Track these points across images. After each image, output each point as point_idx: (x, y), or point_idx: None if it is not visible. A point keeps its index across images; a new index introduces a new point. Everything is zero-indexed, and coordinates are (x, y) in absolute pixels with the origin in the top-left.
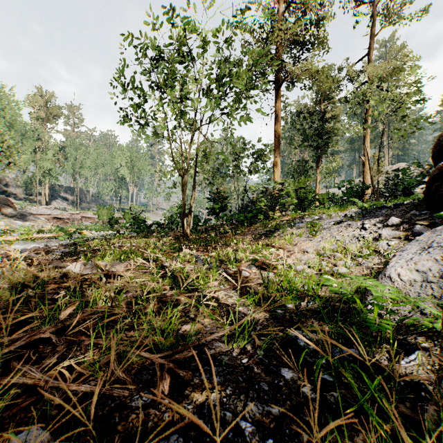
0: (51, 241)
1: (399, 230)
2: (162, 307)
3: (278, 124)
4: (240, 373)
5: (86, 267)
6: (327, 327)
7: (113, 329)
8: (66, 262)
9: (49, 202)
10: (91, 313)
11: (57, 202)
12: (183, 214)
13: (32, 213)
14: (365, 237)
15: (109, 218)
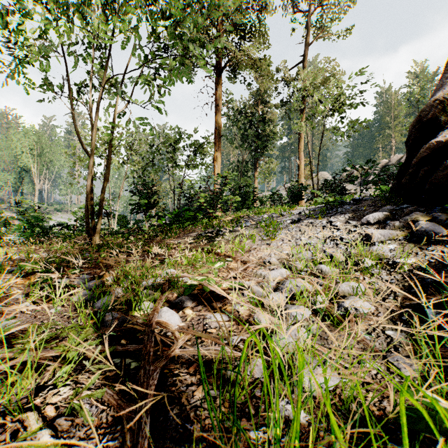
0: None
1: (387, 228)
2: None
3: (219, 115)
4: None
5: None
6: None
7: None
8: None
9: None
10: None
11: None
12: (86, 209)
13: None
14: (344, 238)
15: None
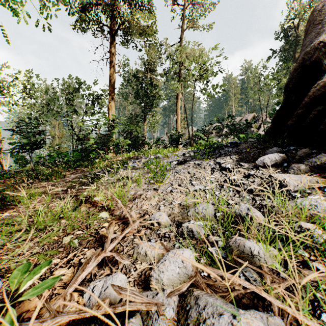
0: None
1: (291, 172)
2: None
3: (113, 70)
4: None
5: None
6: None
7: None
8: None
9: None
10: None
11: None
12: None
13: None
14: (245, 184)
15: None
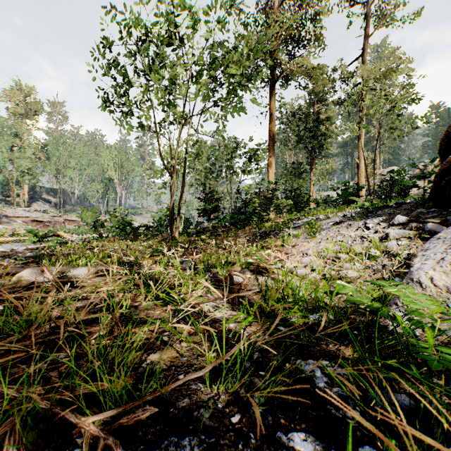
0: (22, 244)
1: (406, 229)
2: (121, 329)
3: (272, 123)
4: (228, 447)
5: (43, 273)
6: (347, 351)
7: (44, 363)
8: (24, 268)
9: (29, 204)
10: (17, 339)
11: (38, 204)
12: (170, 214)
13: (8, 215)
14: (369, 237)
15: (94, 221)
